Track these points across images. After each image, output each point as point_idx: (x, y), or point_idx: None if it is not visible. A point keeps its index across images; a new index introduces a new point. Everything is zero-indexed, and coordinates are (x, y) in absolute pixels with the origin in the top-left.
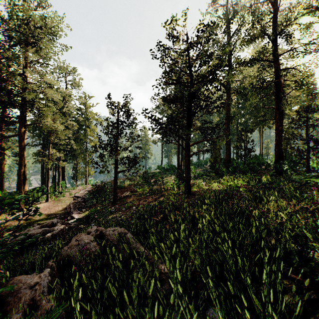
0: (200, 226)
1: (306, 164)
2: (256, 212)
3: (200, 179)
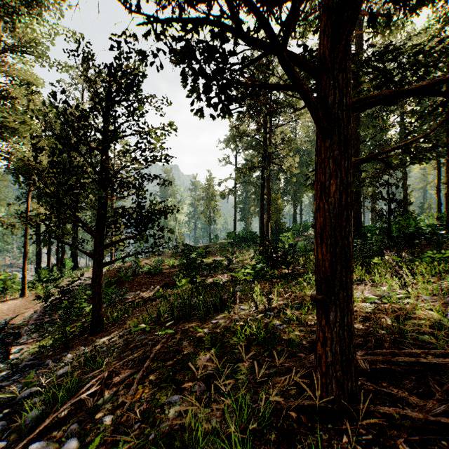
0: None
1: None
2: None
3: None
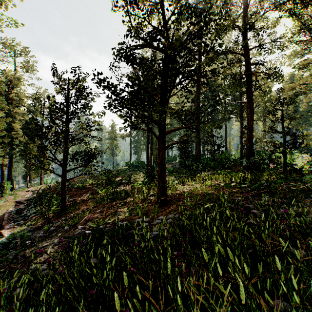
0: None
1: (284, 159)
2: None
3: (171, 175)
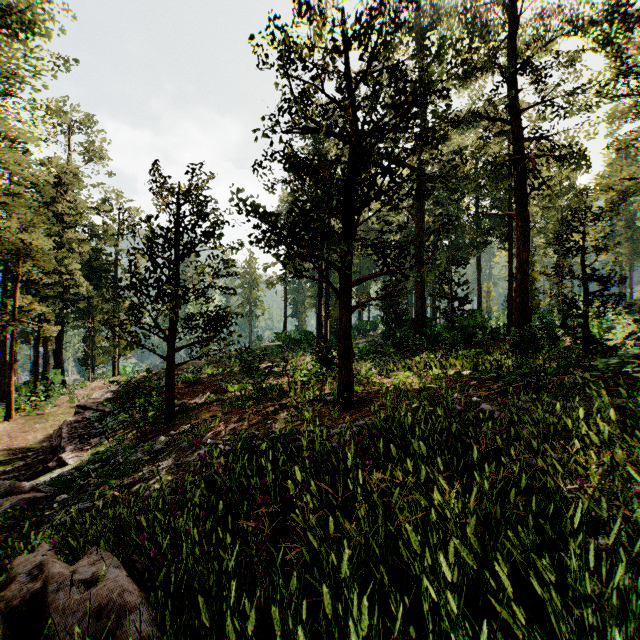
0: (432, 590)
1: (584, 329)
2: (639, 515)
3: (365, 360)
